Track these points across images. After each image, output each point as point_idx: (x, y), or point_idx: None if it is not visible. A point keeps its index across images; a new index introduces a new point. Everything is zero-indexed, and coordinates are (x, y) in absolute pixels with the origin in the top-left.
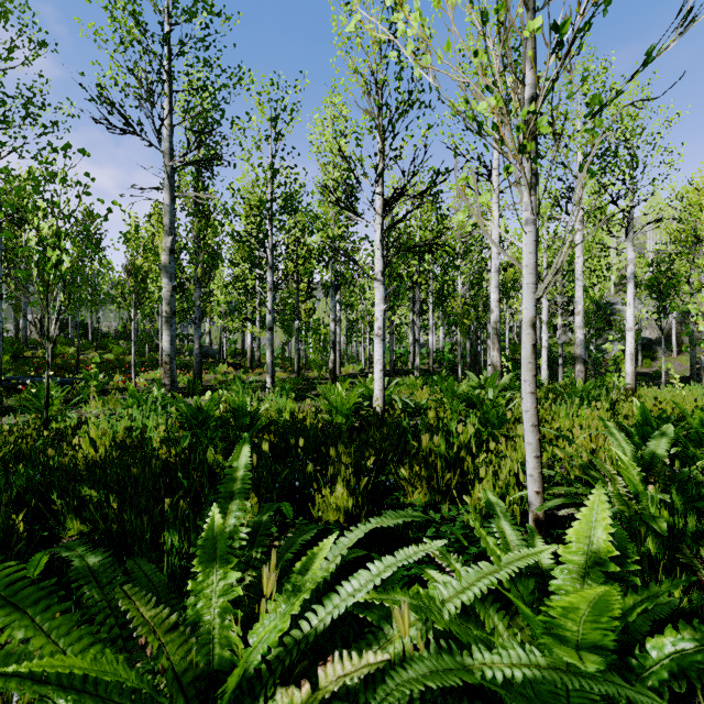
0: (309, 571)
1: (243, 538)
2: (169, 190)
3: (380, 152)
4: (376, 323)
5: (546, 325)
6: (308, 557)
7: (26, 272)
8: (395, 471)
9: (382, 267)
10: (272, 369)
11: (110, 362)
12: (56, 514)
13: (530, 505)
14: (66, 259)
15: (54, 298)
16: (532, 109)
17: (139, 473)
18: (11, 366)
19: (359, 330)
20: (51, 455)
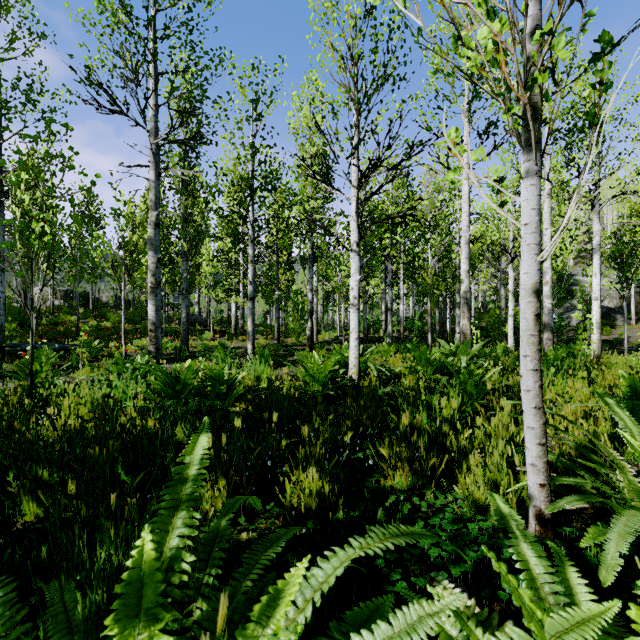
0: (270, 622)
1: (194, 553)
2: (155, 167)
3: (355, 124)
4: (352, 293)
5: (512, 294)
6: (270, 596)
7: (12, 243)
8: (373, 445)
9: (357, 238)
10: (253, 336)
11: (107, 329)
12: (12, 495)
13: (532, 498)
14: (48, 230)
15: (38, 269)
16: (546, 31)
17: (95, 455)
18: (18, 333)
19: (334, 300)
20: (16, 429)
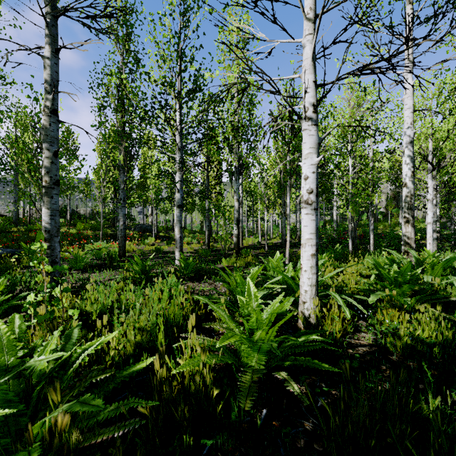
0: None
1: None
2: (50, 41)
3: None
4: (305, 184)
5: (431, 203)
6: None
7: None
8: None
9: (314, 99)
10: (180, 243)
11: (72, 235)
12: None
13: None
14: None
15: None
16: None
17: None
18: None
19: (254, 212)
20: None
